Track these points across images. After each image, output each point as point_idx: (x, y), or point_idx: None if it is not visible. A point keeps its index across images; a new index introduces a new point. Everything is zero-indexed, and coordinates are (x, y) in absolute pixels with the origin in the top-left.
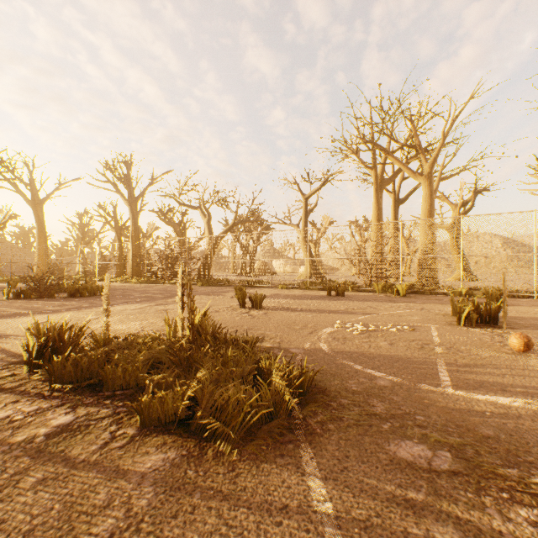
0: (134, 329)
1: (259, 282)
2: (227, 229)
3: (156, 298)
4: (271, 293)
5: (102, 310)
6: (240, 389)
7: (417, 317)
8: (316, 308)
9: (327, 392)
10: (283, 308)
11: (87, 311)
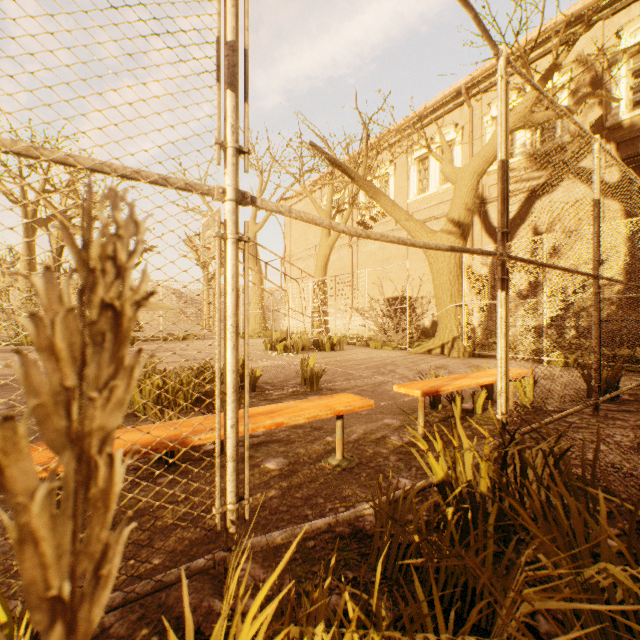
0: None
1: None
2: None
3: None
4: None
5: None
6: None
7: None
8: None
9: None
10: None
11: None
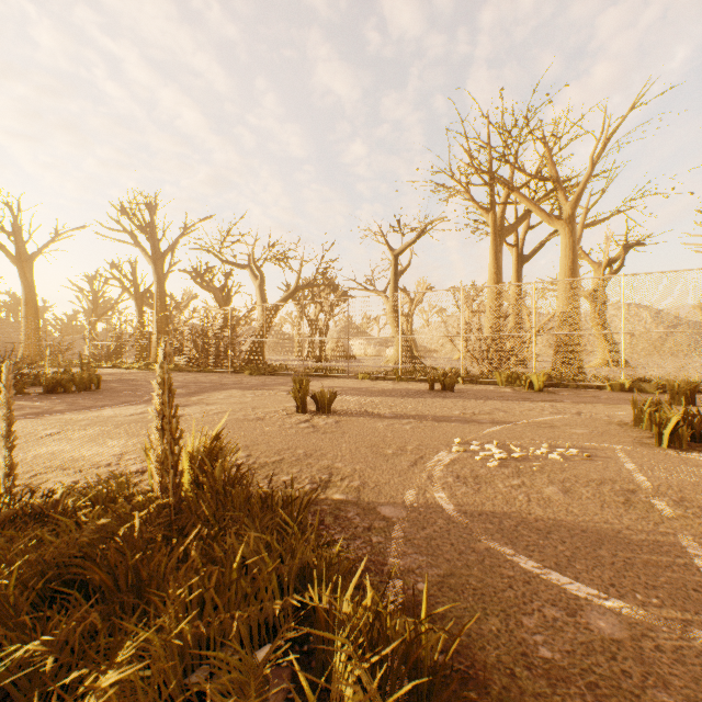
0: (107, 456)
1: (331, 369)
2: (287, 296)
3: (175, 395)
4: (348, 387)
5: (3, 435)
6: (250, 684)
7: (580, 429)
8: (416, 413)
9: (480, 671)
10: (365, 412)
11: (52, 419)
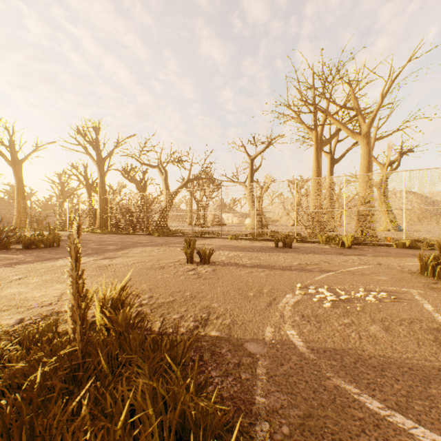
0: (50, 297)
1: (210, 232)
2: (182, 186)
3: (108, 250)
4: (221, 244)
5: None
6: None
7: (383, 276)
8: (267, 263)
9: None
10: (233, 262)
11: (22, 267)
